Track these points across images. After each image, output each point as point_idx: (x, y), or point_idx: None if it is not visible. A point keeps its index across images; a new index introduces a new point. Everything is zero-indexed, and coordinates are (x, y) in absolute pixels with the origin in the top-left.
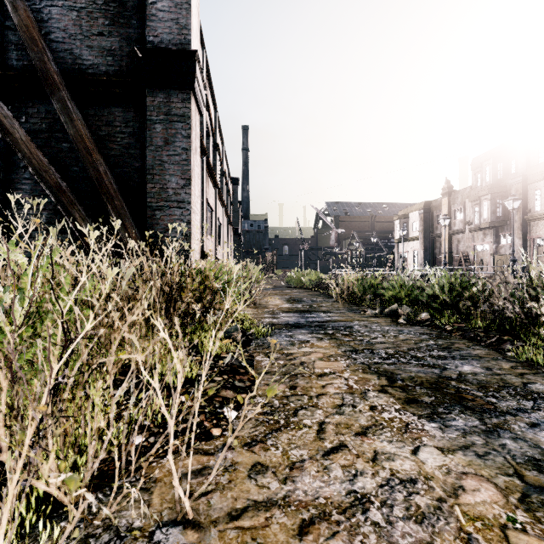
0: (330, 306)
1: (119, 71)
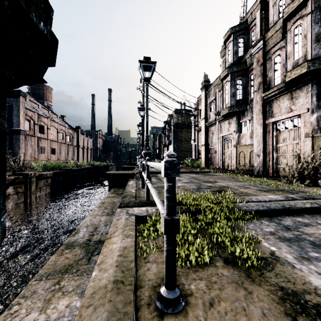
0: None
1: (8, 131)
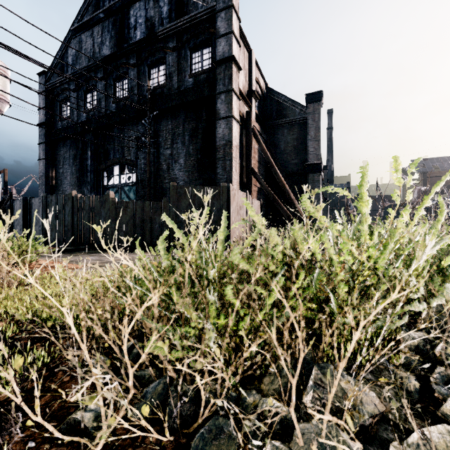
0: None
1: (298, 169)
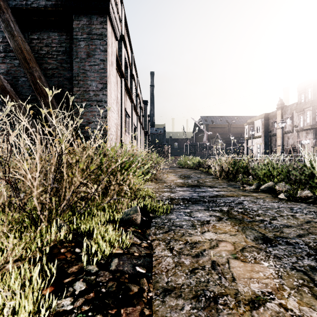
0: (212, 181)
1: (55, 5)
